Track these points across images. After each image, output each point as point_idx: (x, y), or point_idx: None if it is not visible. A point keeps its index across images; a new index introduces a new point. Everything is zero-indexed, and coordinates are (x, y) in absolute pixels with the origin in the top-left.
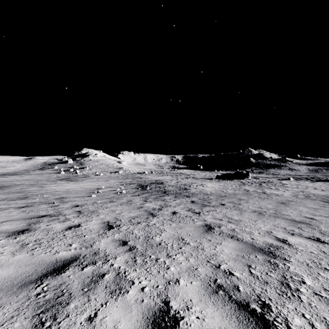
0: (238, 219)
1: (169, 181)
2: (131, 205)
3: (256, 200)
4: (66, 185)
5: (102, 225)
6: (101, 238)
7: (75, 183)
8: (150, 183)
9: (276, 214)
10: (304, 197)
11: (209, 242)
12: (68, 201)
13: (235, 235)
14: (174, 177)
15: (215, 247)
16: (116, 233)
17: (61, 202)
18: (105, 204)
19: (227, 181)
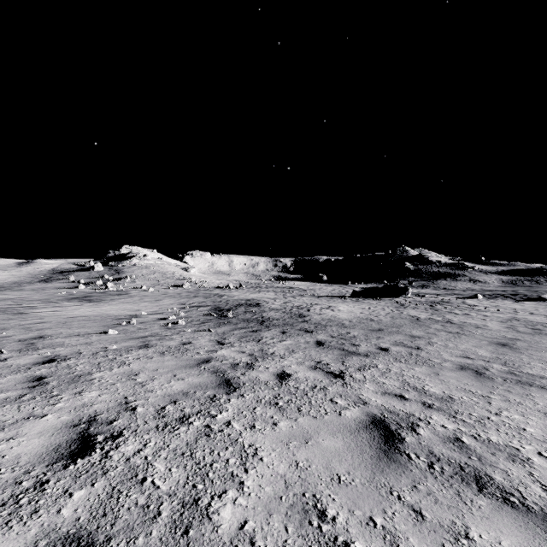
0: (442, 395)
1: (271, 301)
2: (184, 355)
3: (447, 339)
4: (73, 309)
5: (59, 440)
6: None
7: (95, 305)
8: (236, 305)
9: (517, 375)
10: (532, 331)
11: (423, 527)
12: (44, 346)
13: (481, 472)
14: (278, 293)
15: None
16: (81, 485)
17: (23, 349)
18: (125, 353)
19: (373, 300)
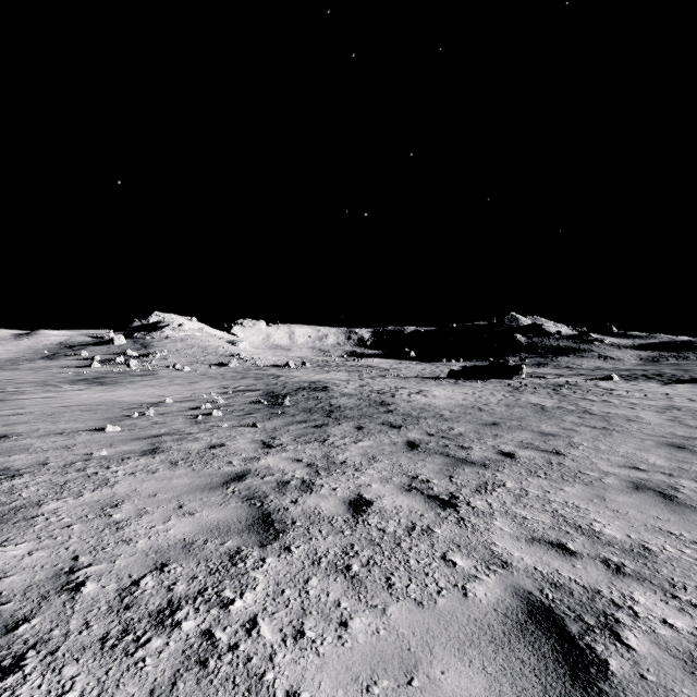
0: (629, 542)
1: (343, 384)
2: (208, 466)
3: (594, 438)
4: (73, 395)
5: None
6: None
7: (106, 389)
8: (296, 389)
9: None
10: None
11: None
12: None
13: None
14: (353, 374)
15: None
16: None
17: None
18: (116, 464)
19: (477, 382)
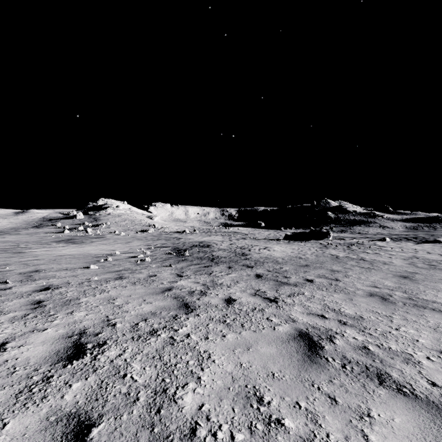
0: (354, 315)
1: (220, 243)
2: (151, 284)
3: (360, 272)
4: (61, 249)
5: (58, 347)
6: (16, 410)
7: (78, 246)
8: (191, 246)
9: (414, 300)
10: (428, 266)
11: (336, 409)
12: (40, 277)
13: (382, 371)
14: (225, 237)
15: (365, 440)
16: (78, 379)
17: (24, 280)
18: (104, 283)
19: (301, 242)
